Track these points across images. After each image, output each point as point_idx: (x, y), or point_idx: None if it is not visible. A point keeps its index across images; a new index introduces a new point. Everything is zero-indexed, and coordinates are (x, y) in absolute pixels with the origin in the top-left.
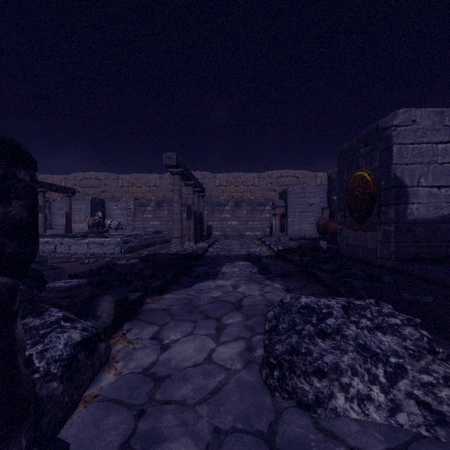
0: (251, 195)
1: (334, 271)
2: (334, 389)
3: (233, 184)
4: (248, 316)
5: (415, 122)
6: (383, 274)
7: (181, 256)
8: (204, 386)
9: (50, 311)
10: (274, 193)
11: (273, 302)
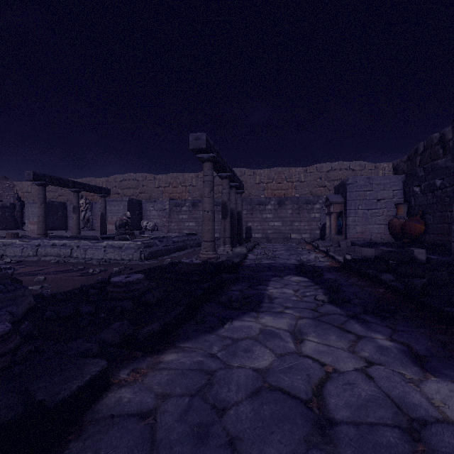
0: (296, 192)
1: None
2: None
3: (275, 181)
4: None
5: None
6: None
7: (211, 267)
8: None
9: None
10: (324, 189)
11: (413, 415)
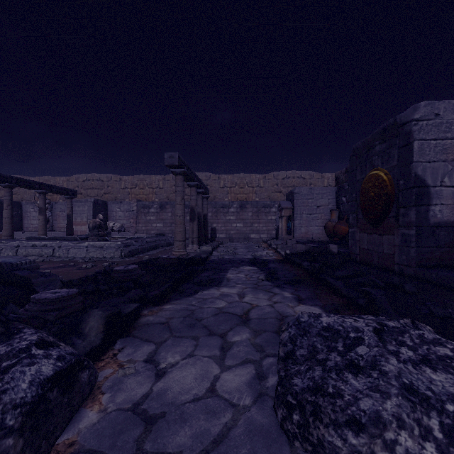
0: (256, 196)
1: (348, 278)
2: (375, 448)
3: (238, 185)
4: (257, 332)
5: (438, 116)
6: (404, 283)
7: (184, 261)
8: (206, 431)
9: (23, 334)
10: (280, 194)
11: (284, 315)
